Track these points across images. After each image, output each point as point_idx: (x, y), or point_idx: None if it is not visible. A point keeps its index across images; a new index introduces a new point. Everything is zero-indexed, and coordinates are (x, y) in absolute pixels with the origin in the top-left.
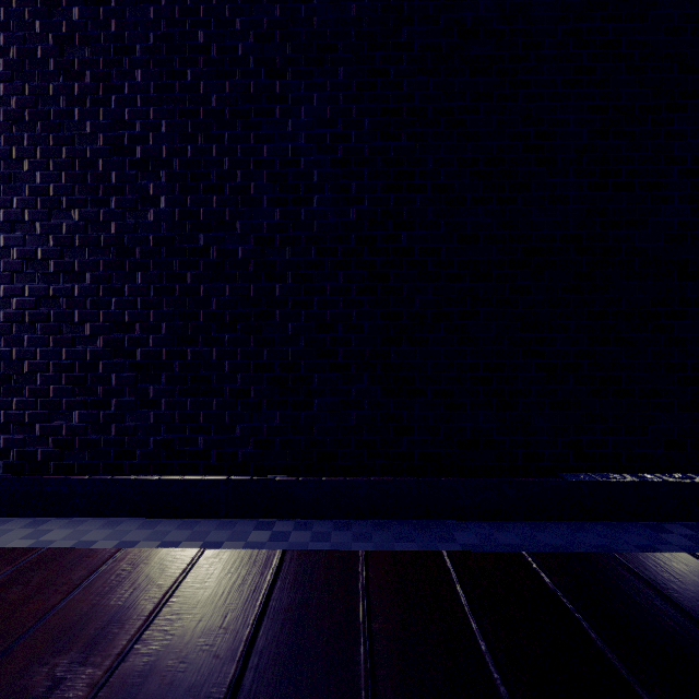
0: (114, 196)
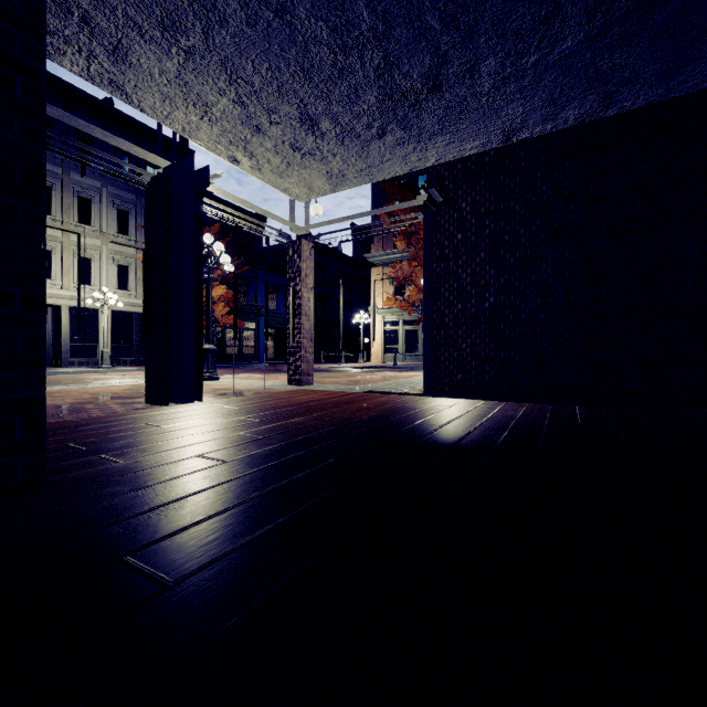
0: (473, 299)
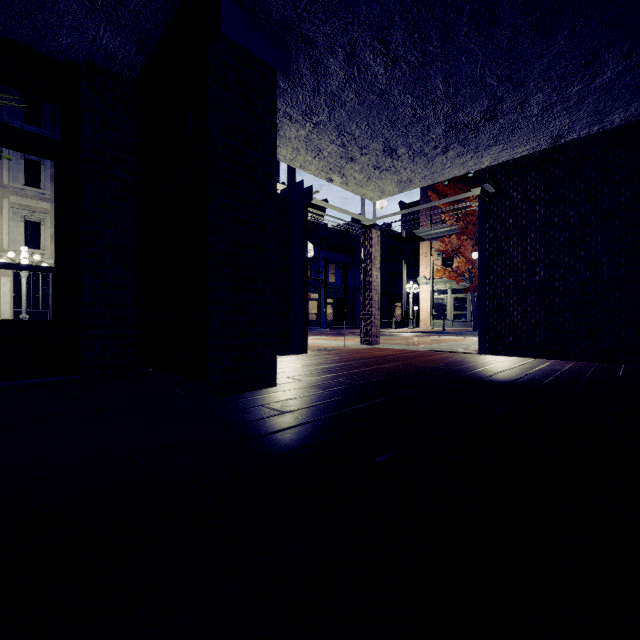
0: (524, 273)
